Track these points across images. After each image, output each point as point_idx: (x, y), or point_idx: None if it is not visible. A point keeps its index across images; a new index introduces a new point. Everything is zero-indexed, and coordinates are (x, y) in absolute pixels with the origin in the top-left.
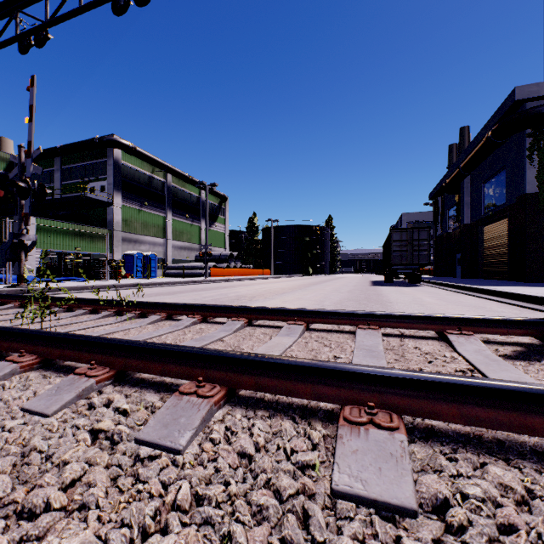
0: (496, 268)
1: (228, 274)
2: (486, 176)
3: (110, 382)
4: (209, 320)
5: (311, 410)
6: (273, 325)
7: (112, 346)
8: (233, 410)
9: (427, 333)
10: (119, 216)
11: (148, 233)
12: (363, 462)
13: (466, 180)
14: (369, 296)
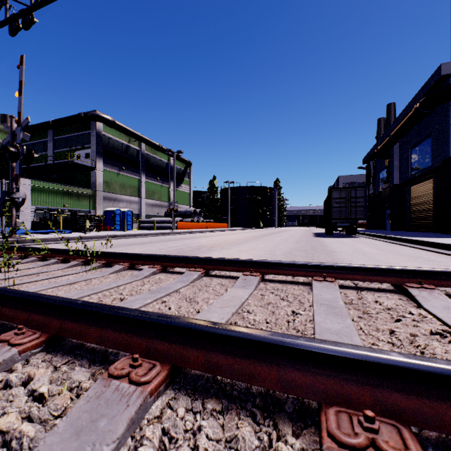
0: (422, 221)
1: (192, 227)
2: (413, 142)
3: (39, 349)
4: (169, 269)
5: (276, 400)
6: (229, 275)
7: (49, 305)
8: (175, 399)
9: (382, 285)
10: (101, 178)
11: (125, 193)
12: None
13: (395, 147)
14: (314, 246)
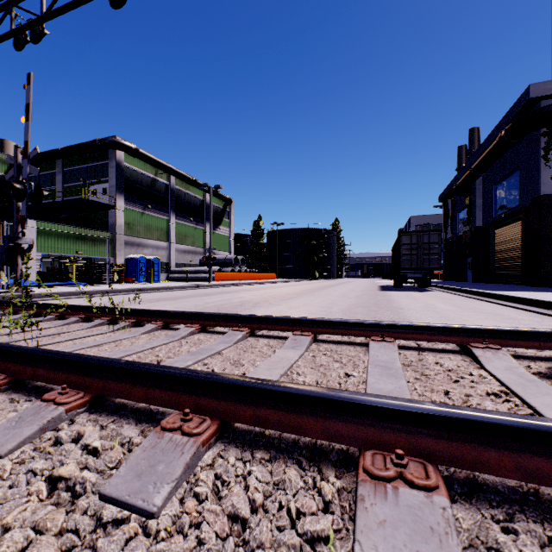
0: (509, 272)
1: (232, 278)
2: (498, 177)
3: (83, 409)
4: (209, 329)
5: (321, 450)
6: (277, 335)
7: (90, 365)
8: (226, 450)
9: (447, 346)
10: (121, 219)
11: (151, 236)
12: (394, 542)
13: (477, 182)
14: (378, 301)
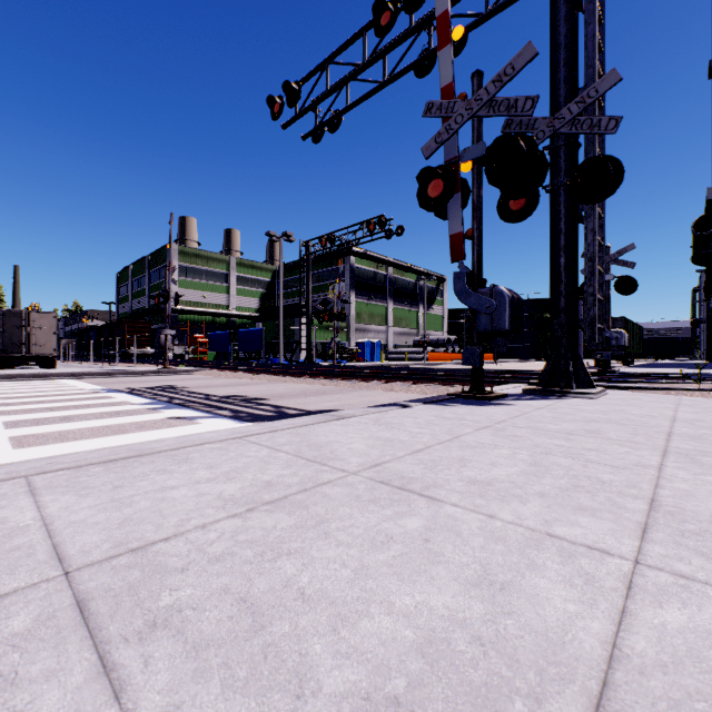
0: None
1: (444, 358)
2: None
3: None
4: None
5: None
6: None
7: (414, 370)
8: None
9: None
10: (353, 310)
11: (373, 322)
12: None
13: None
14: None
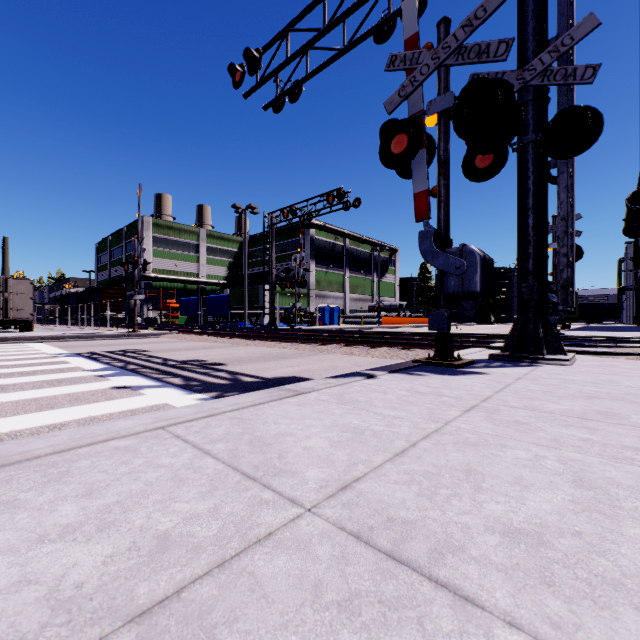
0: None
1: (397, 322)
2: None
3: None
4: None
5: None
6: None
7: (371, 333)
8: None
9: None
10: (313, 278)
11: (332, 289)
12: None
13: None
14: None
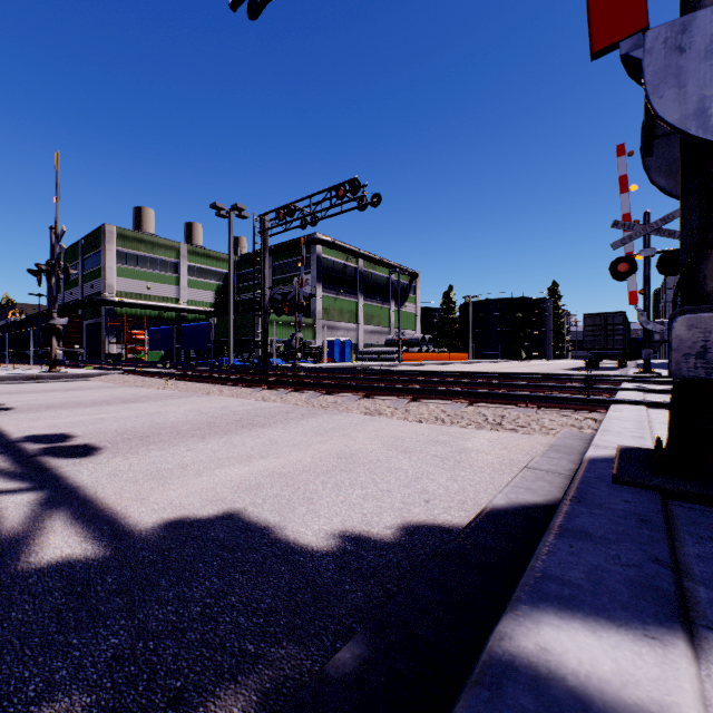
0: None
1: (419, 358)
2: None
3: None
4: None
5: None
6: None
7: (399, 374)
8: None
9: None
10: (320, 306)
11: (343, 319)
12: None
13: None
14: None
